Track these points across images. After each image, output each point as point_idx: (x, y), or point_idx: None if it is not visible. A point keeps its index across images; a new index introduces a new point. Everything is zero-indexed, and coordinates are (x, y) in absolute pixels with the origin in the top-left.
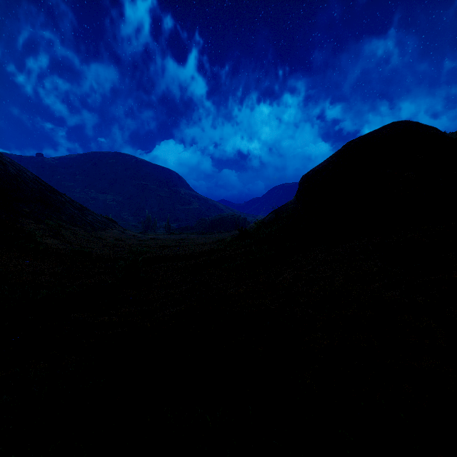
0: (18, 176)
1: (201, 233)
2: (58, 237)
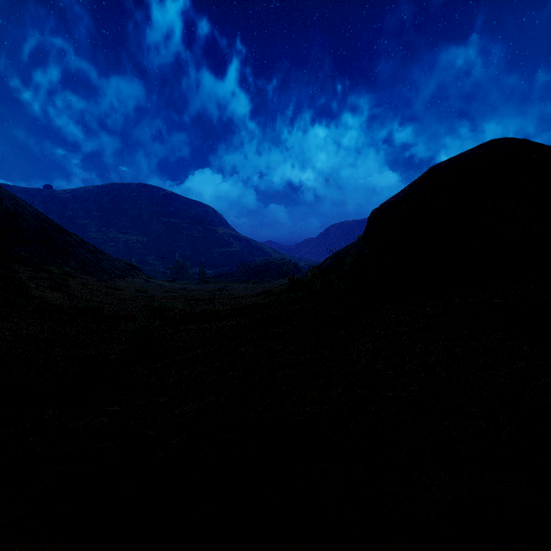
0: (16, 212)
1: (243, 281)
2: (60, 288)
